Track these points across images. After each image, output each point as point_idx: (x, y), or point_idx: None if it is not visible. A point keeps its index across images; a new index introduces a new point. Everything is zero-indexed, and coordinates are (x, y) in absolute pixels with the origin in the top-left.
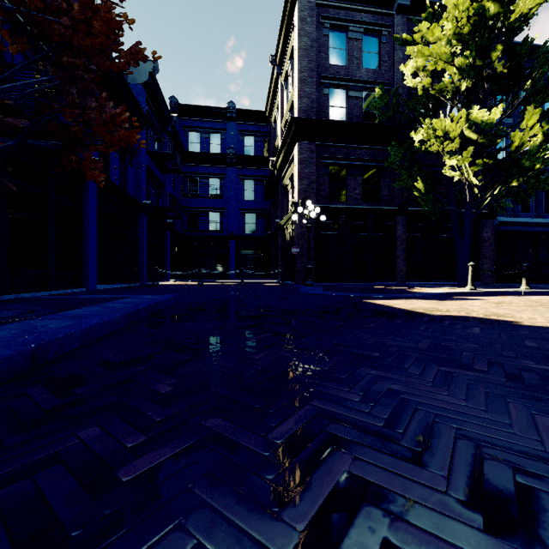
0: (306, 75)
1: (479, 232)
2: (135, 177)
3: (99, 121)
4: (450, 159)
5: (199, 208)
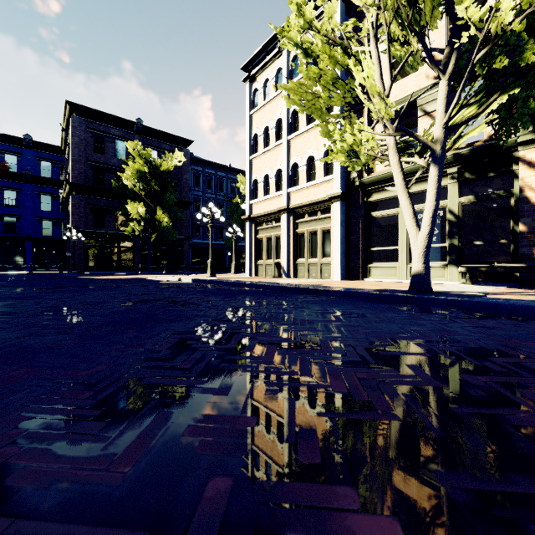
0: (77, 158)
1: (183, 247)
2: None
3: None
4: (131, 223)
5: None
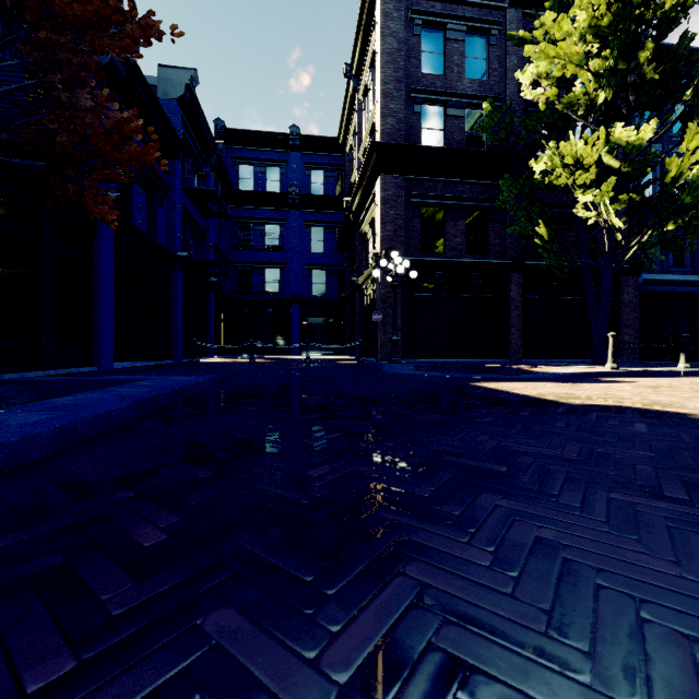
0: (391, 88)
1: (617, 294)
2: (167, 222)
3: (98, 129)
4: (584, 195)
5: (252, 263)
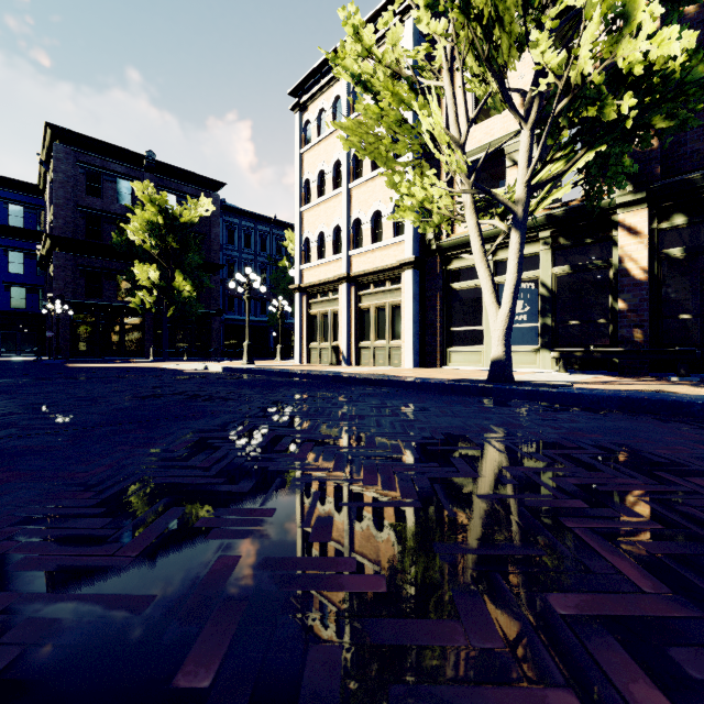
0: (62, 202)
1: (211, 325)
2: None
3: None
4: (139, 292)
5: None
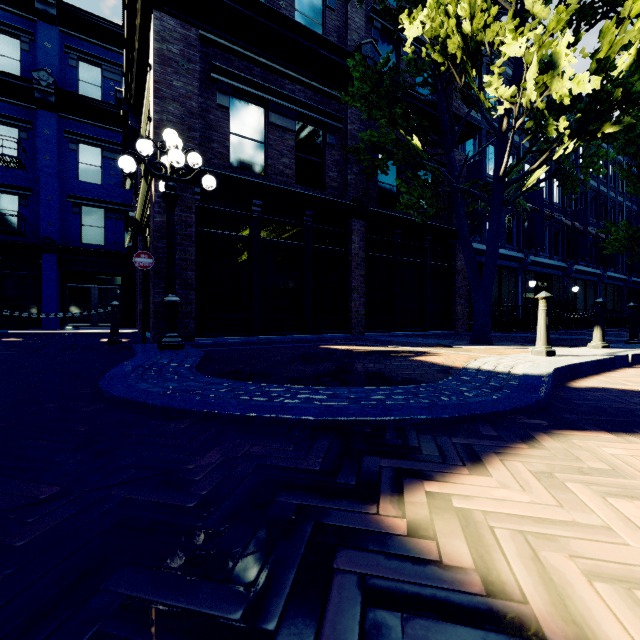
0: None
1: (451, 260)
2: None
3: None
4: (516, 37)
5: None
